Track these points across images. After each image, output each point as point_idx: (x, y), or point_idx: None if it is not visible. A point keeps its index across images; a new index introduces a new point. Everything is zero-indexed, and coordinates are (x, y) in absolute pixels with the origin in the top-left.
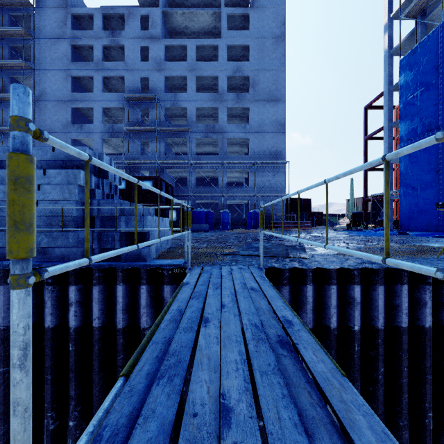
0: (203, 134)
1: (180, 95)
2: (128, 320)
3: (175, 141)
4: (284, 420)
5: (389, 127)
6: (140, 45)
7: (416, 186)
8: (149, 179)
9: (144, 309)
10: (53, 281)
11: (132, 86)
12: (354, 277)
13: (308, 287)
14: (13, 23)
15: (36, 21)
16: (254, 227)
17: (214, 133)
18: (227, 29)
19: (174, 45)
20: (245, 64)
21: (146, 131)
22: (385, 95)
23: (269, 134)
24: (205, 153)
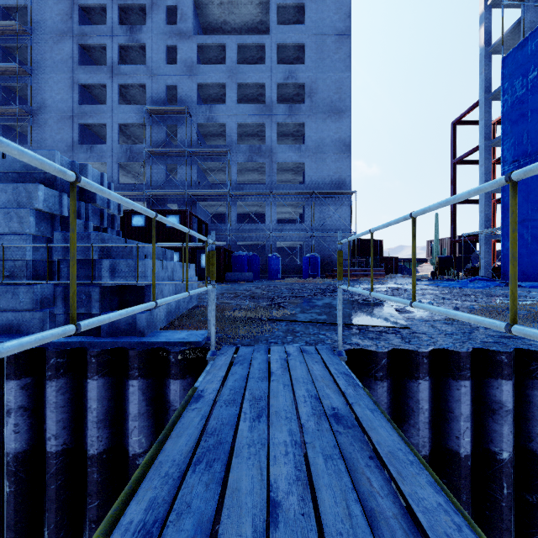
0: (246, 157)
1: (216, 107)
2: (109, 438)
3: (211, 167)
4: None
5: (486, 147)
6: (166, 44)
7: (526, 222)
8: (175, 213)
9: (135, 420)
10: None
11: (155, 96)
12: (502, 365)
13: (420, 384)
14: (5, 17)
15: (34, 13)
16: (311, 276)
17: (260, 156)
18: (277, 24)
19: (209, 44)
20: (299, 67)
21: (173, 153)
22: (480, 105)
23: (330, 157)
24: (248, 182)
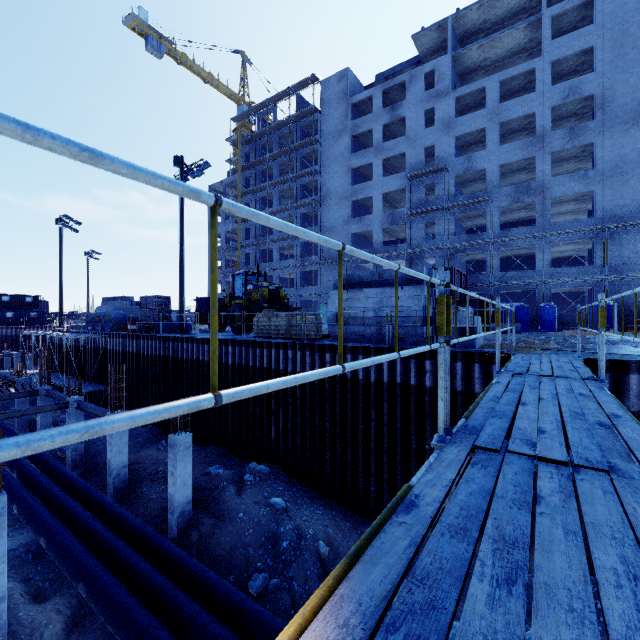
0: (511, 199)
1: (475, 155)
2: (464, 386)
3: (468, 215)
4: (560, 372)
5: None
6: (423, 109)
7: None
8: None
9: (477, 379)
10: (415, 357)
11: (414, 161)
12: None
13: (630, 376)
14: (303, 133)
15: (321, 124)
16: None
17: (528, 195)
18: (552, 33)
19: (467, 93)
20: (585, 78)
21: (431, 211)
22: None
23: (636, 176)
24: (512, 222)
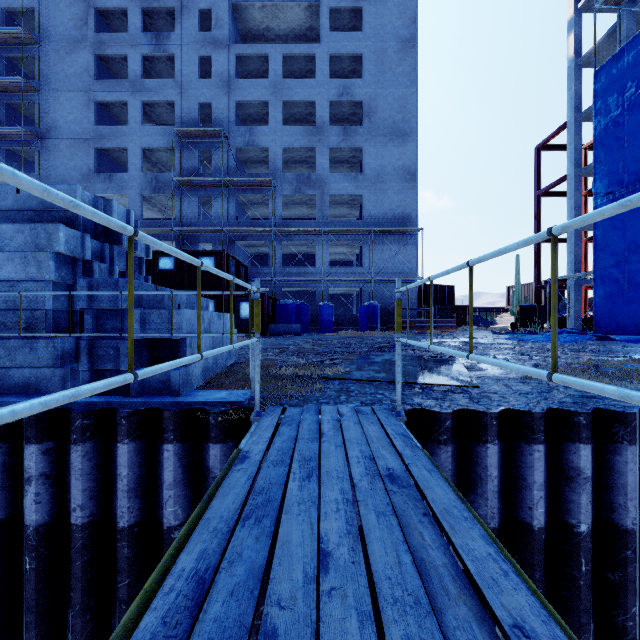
0: (293, 188)
1: (258, 129)
2: (141, 509)
3: (252, 199)
4: None
5: (576, 177)
6: (198, 54)
7: (622, 265)
8: (210, 254)
9: (170, 489)
10: None
11: (186, 116)
12: (580, 428)
13: (489, 448)
14: (9, 22)
15: (42, 18)
16: (370, 328)
17: (309, 186)
18: (330, 31)
19: (249, 54)
20: (356, 82)
21: (206, 183)
22: (569, 127)
23: (392, 187)
24: (295, 218)
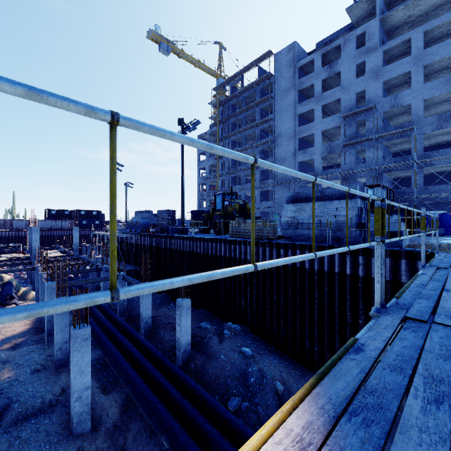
0: (434, 126)
1: (401, 94)
2: (392, 277)
3: (395, 142)
4: None
5: None
6: (356, 64)
7: None
8: (370, 187)
9: (403, 272)
10: (350, 253)
11: (347, 104)
12: None
13: None
14: (261, 92)
15: (275, 85)
16: None
17: (450, 122)
18: None
19: (394, 45)
20: None
21: (362, 141)
22: None
23: None
24: (435, 145)
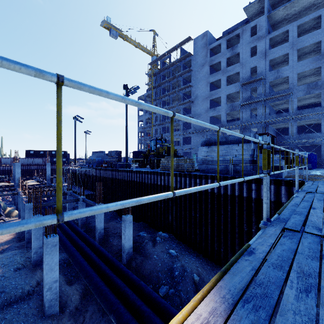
0: (304, 92)
1: (281, 69)
2: (275, 198)
3: (277, 103)
4: None
5: None
6: (250, 47)
7: None
8: (260, 135)
9: (283, 195)
10: (246, 181)
11: (244, 76)
12: None
13: None
14: (183, 67)
15: (193, 61)
16: None
17: (316, 89)
18: None
19: (277, 35)
20: None
21: (254, 102)
22: None
23: None
24: (305, 105)
